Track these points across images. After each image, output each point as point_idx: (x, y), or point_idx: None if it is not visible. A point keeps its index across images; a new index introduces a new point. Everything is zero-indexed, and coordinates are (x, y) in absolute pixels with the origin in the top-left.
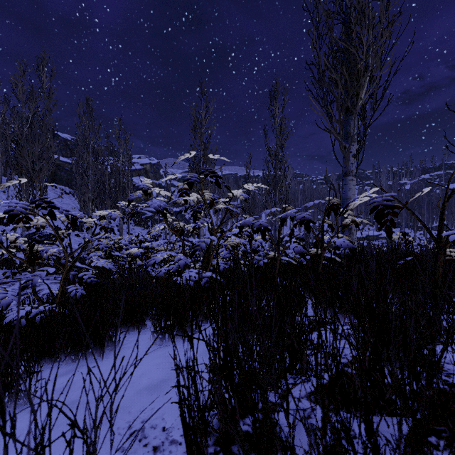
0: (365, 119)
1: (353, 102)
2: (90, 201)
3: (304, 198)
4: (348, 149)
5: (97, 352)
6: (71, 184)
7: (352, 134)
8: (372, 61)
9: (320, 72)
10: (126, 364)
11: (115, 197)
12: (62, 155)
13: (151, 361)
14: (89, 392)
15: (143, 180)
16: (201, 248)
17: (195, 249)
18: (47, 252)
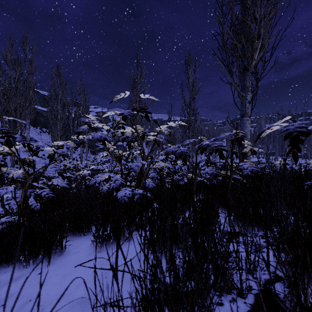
0: (257, 74)
1: (248, 62)
2: (59, 137)
3: (208, 136)
4: (244, 97)
5: (46, 258)
6: (47, 126)
7: (247, 85)
8: (263, 31)
9: (224, 40)
10: (67, 271)
11: (77, 134)
12: (41, 106)
13: (88, 270)
14: (27, 305)
15: (89, 116)
16: (134, 170)
17: (129, 172)
18: (9, 173)
